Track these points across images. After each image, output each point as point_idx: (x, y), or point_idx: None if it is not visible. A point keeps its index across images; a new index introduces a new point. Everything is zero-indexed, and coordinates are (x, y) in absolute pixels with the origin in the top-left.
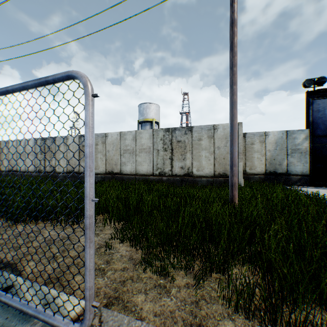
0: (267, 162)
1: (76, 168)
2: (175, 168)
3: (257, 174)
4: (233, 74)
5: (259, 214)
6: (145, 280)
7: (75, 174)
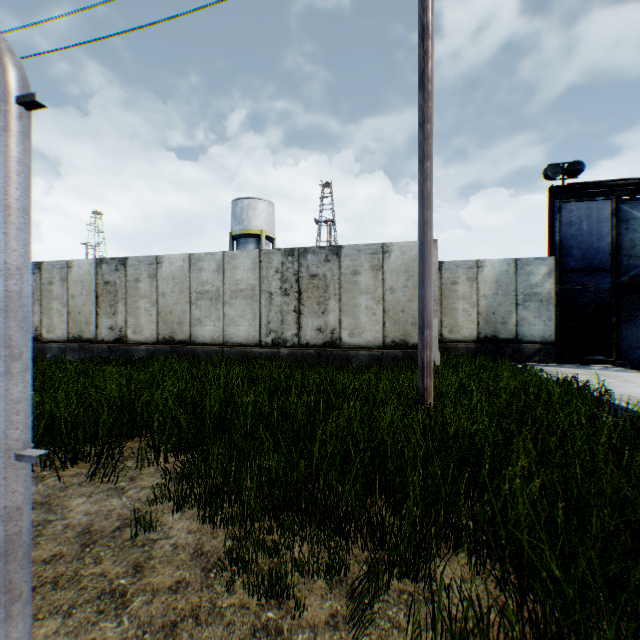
0: (482, 319)
1: (90, 331)
2: (306, 330)
3: (464, 342)
4: (425, 138)
5: (481, 430)
6: (229, 616)
7: (89, 345)
